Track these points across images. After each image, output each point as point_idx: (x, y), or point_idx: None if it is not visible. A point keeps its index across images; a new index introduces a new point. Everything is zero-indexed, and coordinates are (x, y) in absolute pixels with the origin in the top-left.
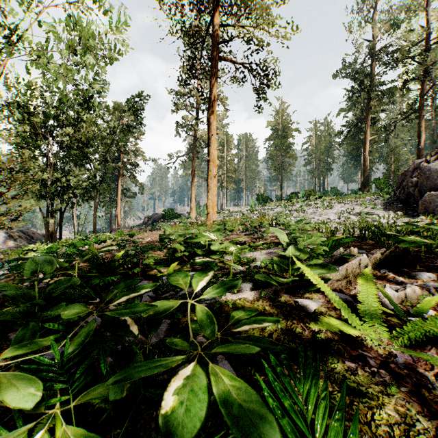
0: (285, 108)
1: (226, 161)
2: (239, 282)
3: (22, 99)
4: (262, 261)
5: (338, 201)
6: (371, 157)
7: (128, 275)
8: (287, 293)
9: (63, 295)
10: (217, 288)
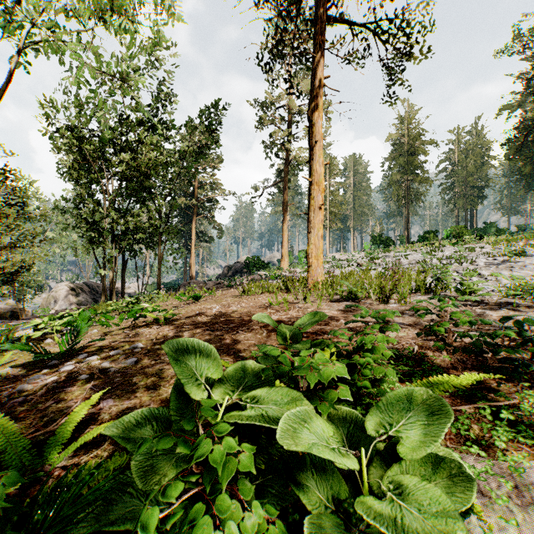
0: (414, 113)
1: (329, 191)
2: None
3: (72, 121)
4: None
5: (529, 243)
6: None
7: None
8: None
9: None
10: None
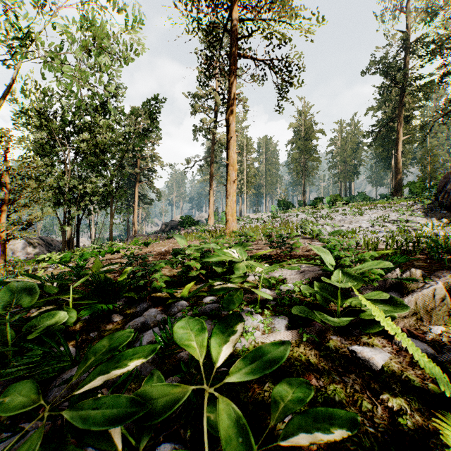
0: (308, 108)
1: (246, 165)
2: (285, 349)
3: (39, 105)
4: (295, 283)
5: (369, 207)
6: (403, 158)
7: (134, 298)
8: (335, 335)
9: (48, 331)
10: (251, 360)
